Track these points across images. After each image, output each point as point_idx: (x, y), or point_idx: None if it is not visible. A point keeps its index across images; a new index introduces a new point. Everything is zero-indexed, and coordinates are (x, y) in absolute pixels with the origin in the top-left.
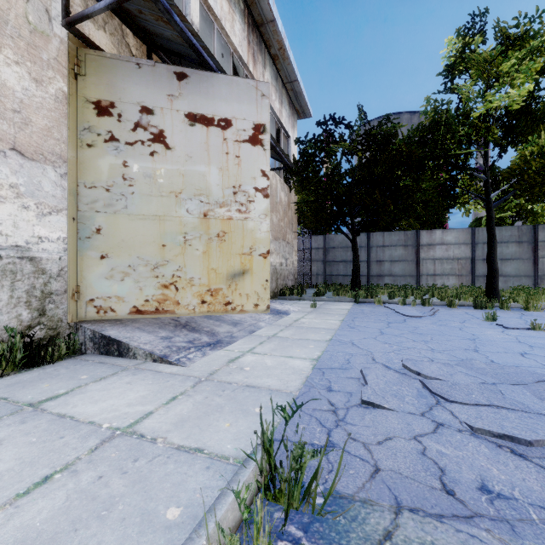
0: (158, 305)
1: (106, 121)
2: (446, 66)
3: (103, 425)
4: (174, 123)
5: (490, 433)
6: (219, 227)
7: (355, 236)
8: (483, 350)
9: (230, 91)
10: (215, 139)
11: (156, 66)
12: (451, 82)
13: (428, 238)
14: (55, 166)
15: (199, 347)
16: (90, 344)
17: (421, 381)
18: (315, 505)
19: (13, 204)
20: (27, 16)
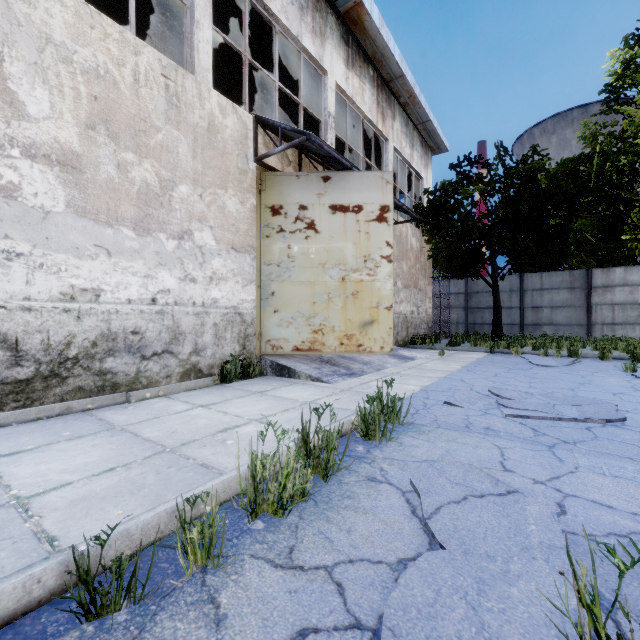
0: (311, 345)
1: (278, 219)
2: (606, 86)
3: (299, 400)
4: (321, 214)
5: (513, 416)
6: (353, 288)
7: (496, 281)
8: (579, 389)
9: (361, 184)
10: (351, 221)
11: (309, 175)
12: (615, 101)
13: (604, 279)
14: (250, 254)
15: (340, 375)
16: (269, 369)
17: (496, 399)
18: (400, 421)
19: (232, 281)
20: (238, 165)
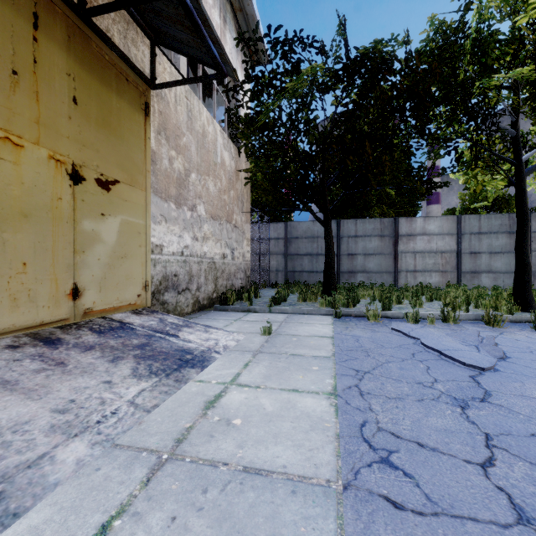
0: None
1: None
2: None
3: None
4: None
5: None
6: None
7: (329, 217)
8: None
9: None
10: None
11: None
12: None
13: (408, 227)
14: None
15: None
16: None
17: None
18: None
19: None
20: None
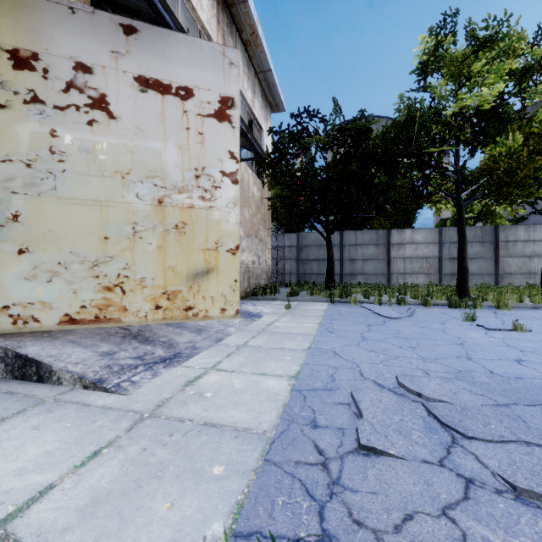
0: (99, 312)
1: (27, 76)
2: (420, 64)
3: None
4: (119, 87)
5: None
6: (177, 217)
7: (329, 234)
8: (476, 357)
9: (191, 54)
10: (173, 110)
11: (95, 14)
12: (424, 80)
13: (399, 237)
14: None
15: (150, 365)
16: (1, 366)
17: (425, 406)
18: None
19: None
20: None
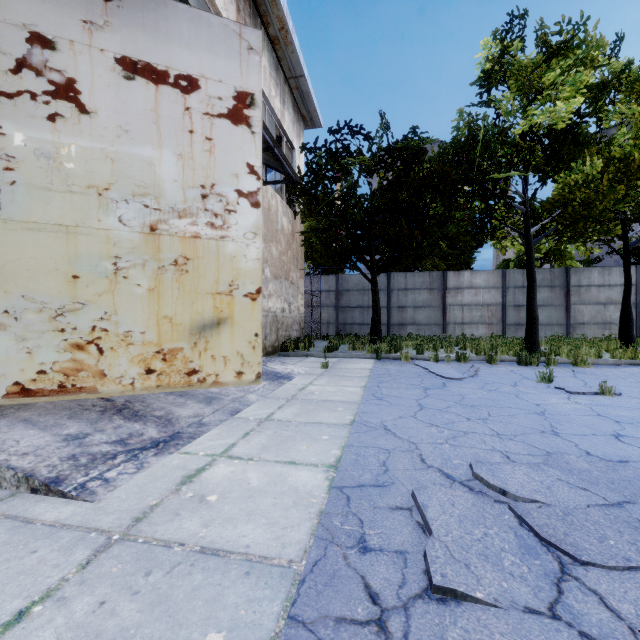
0: (65, 379)
1: None
2: (483, 73)
3: None
4: (95, 71)
5: None
6: (177, 250)
7: (375, 275)
8: (564, 432)
9: (196, 33)
10: (171, 106)
11: None
12: (488, 93)
13: (456, 281)
14: None
15: (135, 452)
16: None
17: (514, 511)
18: None
19: None
20: None
